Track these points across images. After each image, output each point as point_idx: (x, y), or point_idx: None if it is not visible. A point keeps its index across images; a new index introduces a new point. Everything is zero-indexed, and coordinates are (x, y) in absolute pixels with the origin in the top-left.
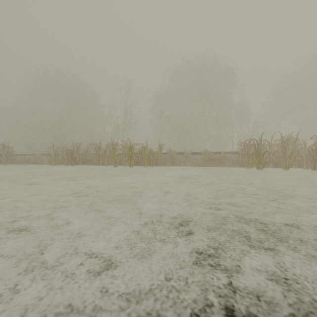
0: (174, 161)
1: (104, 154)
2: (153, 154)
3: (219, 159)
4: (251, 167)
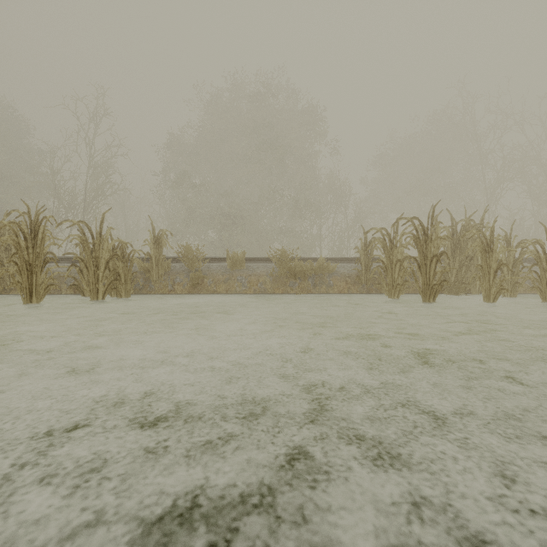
0: (198, 280)
1: None
2: (127, 259)
3: (313, 273)
4: (398, 295)
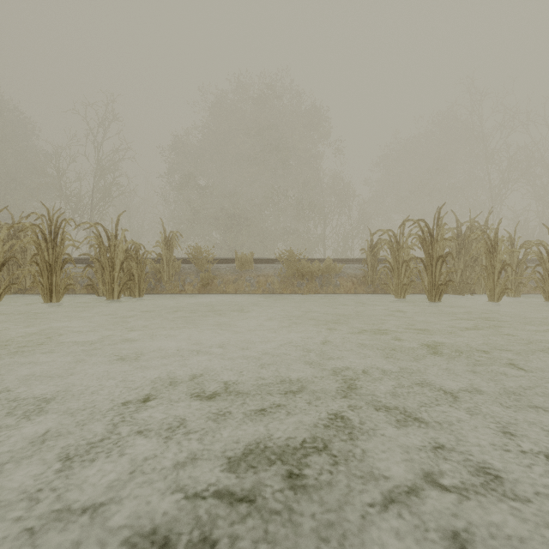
0: (208, 281)
1: None
2: (141, 260)
3: (320, 274)
4: (405, 295)
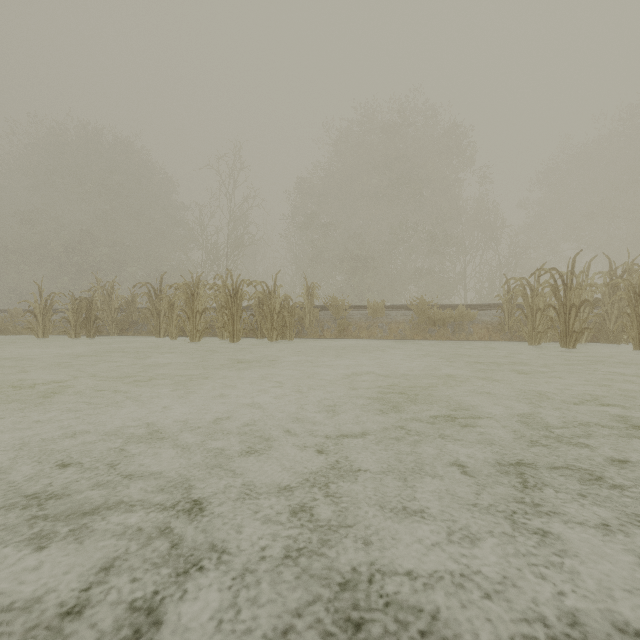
0: (344, 327)
1: (168, 310)
2: (291, 310)
3: (452, 321)
4: (540, 342)
